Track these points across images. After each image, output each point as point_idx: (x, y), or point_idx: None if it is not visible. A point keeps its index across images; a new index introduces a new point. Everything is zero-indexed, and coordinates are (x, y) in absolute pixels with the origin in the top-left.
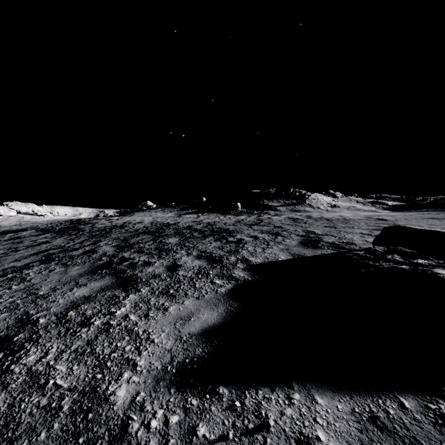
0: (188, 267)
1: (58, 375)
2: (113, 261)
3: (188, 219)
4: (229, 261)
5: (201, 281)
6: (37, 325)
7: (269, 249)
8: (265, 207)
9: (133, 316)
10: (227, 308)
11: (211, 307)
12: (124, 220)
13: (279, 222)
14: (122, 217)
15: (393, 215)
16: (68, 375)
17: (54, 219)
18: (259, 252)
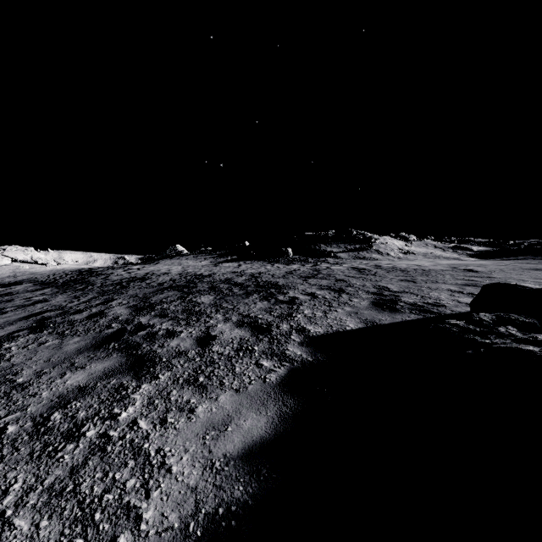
0: (226, 339)
1: (14, 540)
2: (126, 330)
3: (226, 269)
4: (280, 330)
5: (243, 363)
6: (2, 438)
7: (332, 313)
8: (322, 253)
9: (143, 422)
10: (280, 409)
11: (257, 407)
12: (146, 270)
13: (342, 273)
14: (145, 267)
15: (483, 265)
16: (30, 539)
17: (59, 268)
18: (319, 316)
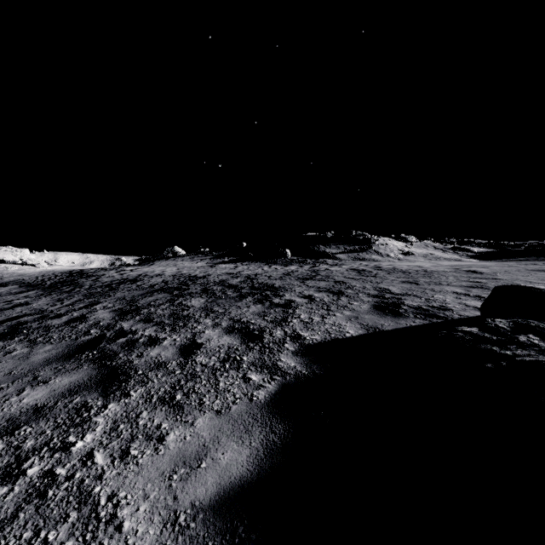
0: (212, 348)
1: None
2: (104, 337)
3: (222, 270)
4: (273, 337)
5: (229, 377)
6: None
7: (331, 318)
8: (321, 255)
9: (100, 455)
10: (267, 437)
11: (240, 435)
12: (139, 272)
13: (341, 275)
14: (138, 268)
15: (487, 266)
16: None
17: (49, 270)
18: (316, 321)
